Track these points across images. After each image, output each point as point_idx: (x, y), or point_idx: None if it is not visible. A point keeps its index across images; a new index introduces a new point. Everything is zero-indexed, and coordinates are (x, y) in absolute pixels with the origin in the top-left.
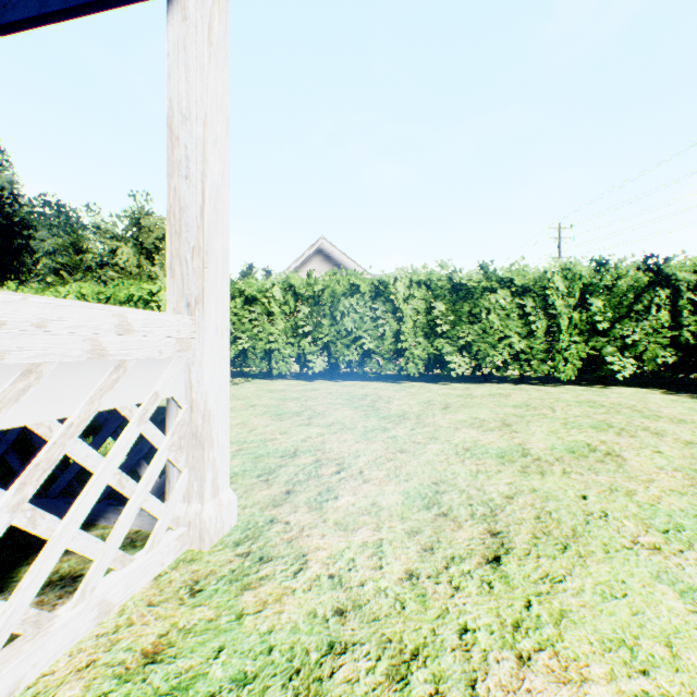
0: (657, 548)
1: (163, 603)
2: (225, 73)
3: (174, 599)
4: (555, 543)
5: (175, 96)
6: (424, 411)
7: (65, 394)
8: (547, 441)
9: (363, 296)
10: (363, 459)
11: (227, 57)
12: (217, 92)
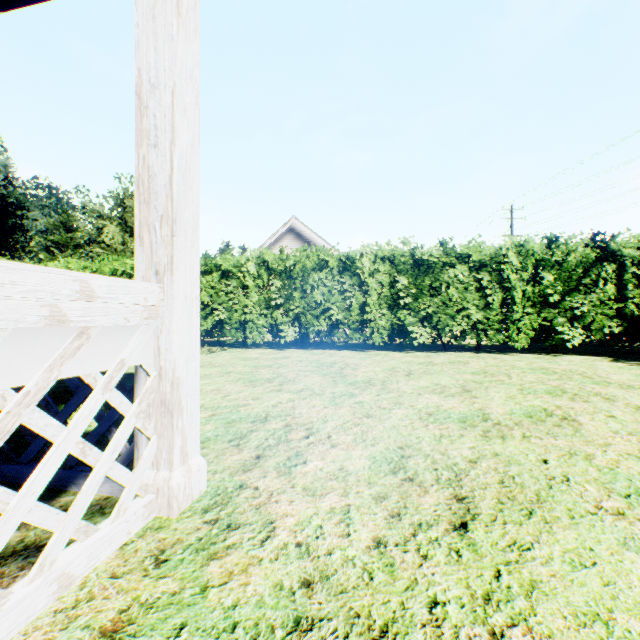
0: (621, 513)
1: (127, 575)
2: (195, 45)
3: (138, 570)
4: (521, 509)
5: (144, 65)
6: (388, 377)
7: (21, 362)
8: (505, 406)
9: (331, 271)
10: (331, 423)
11: (196, 29)
12: (186, 62)
